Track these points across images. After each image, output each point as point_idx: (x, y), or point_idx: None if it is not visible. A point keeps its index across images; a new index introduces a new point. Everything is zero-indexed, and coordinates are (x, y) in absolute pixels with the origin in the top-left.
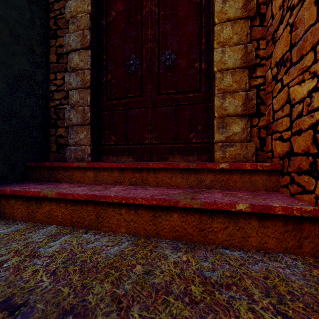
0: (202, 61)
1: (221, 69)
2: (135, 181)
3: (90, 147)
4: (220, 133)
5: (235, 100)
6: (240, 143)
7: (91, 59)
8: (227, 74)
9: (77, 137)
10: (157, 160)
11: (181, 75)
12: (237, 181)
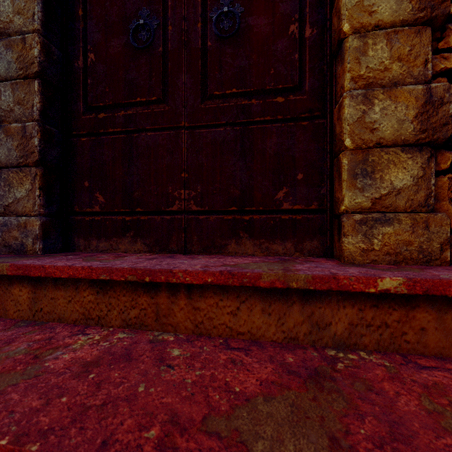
0: (306, 20)
1: (360, 25)
2: (138, 316)
3: (41, 220)
4: (357, 189)
5: (397, 105)
6: (410, 216)
7: (45, 11)
8: (376, 40)
9: (8, 195)
10: (201, 251)
11: (257, 52)
12: (427, 329)
